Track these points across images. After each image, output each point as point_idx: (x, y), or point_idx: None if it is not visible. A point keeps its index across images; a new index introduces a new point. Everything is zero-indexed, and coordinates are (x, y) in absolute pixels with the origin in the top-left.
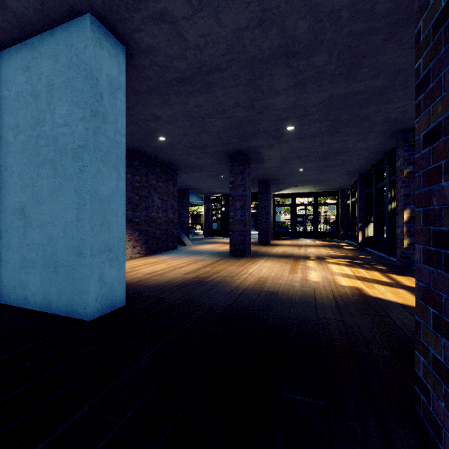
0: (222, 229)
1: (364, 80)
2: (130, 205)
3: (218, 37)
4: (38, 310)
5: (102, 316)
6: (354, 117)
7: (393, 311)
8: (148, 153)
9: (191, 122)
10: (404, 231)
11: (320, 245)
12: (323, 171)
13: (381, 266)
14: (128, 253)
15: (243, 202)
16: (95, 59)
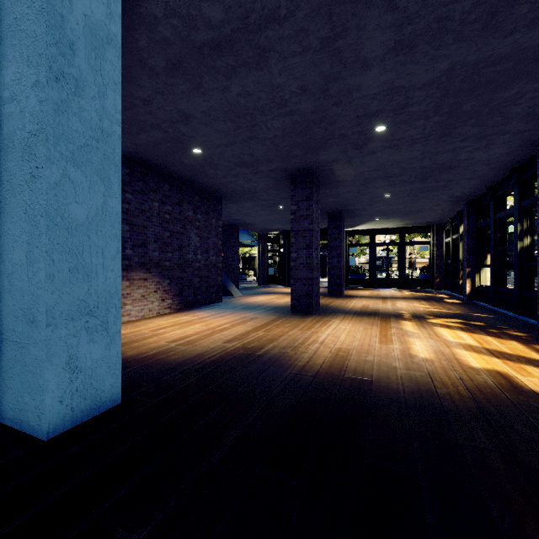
0: (281, 276)
1: (515, 32)
2: (157, 244)
3: None
4: None
5: (73, 428)
6: (481, 107)
7: None
8: (181, 174)
9: (236, 123)
10: None
11: (412, 298)
12: (417, 198)
13: (516, 331)
14: (154, 308)
15: (309, 239)
16: None
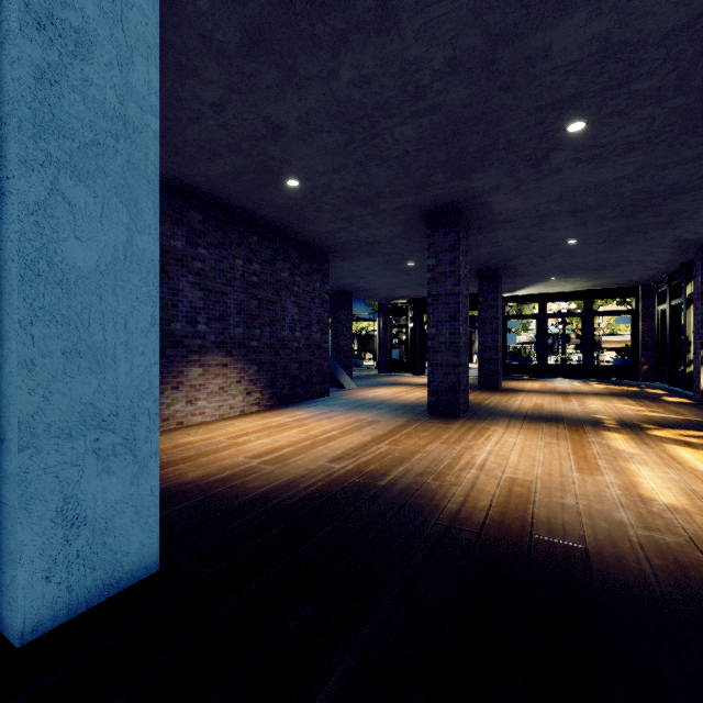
0: (409, 360)
1: None
2: (240, 317)
3: None
4: None
5: (69, 622)
6: None
7: None
8: (273, 220)
9: (348, 134)
10: None
11: (608, 394)
12: (619, 243)
13: None
14: (236, 405)
15: (454, 307)
16: None
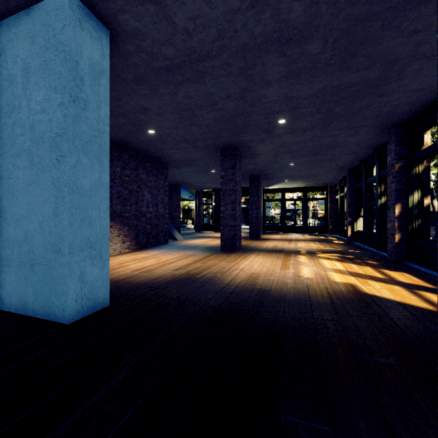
0: (213, 224)
1: (359, 70)
2: (119, 200)
3: (208, 20)
4: (13, 312)
5: (83, 318)
6: (346, 110)
7: (392, 310)
8: (138, 147)
9: (181, 114)
10: (395, 225)
11: (310, 240)
12: (313, 166)
13: (372, 261)
14: (117, 248)
15: (233, 196)
16: (75, 40)
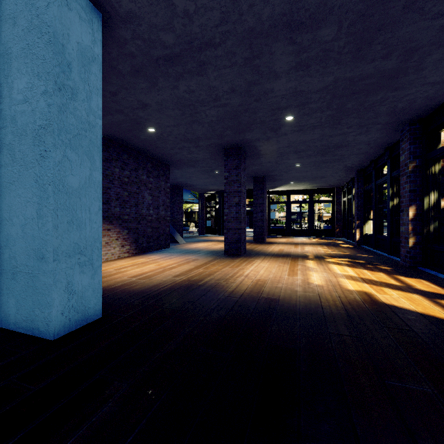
0: (216, 227)
1: (374, 60)
2: (118, 202)
3: (210, 1)
4: None
5: (70, 332)
6: (359, 106)
7: (416, 323)
8: (137, 146)
9: (182, 111)
10: (409, 229)
11: (317, 243)
12: (320, 167)
13: (385, 266)
14: (115, 253)
15: (238, 198)
16: (61, 21)
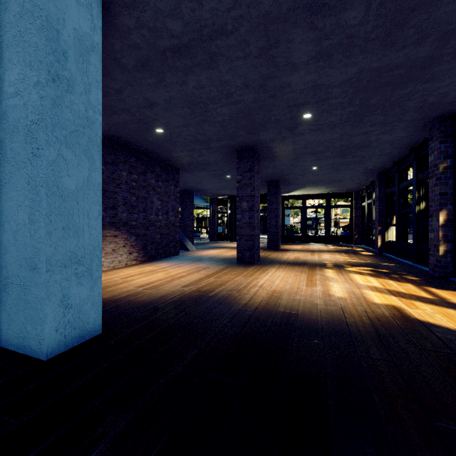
0: (228, 233)
1: (405, 47)
2: (125, 207)
3: None
4: None
5: (66, 351)
6: (384, 101)
7: None
8: (146, 148)
9: (192, 109)
10: (440, 235)
11: (335, 251)
12: (339, 170)
13: (412, 276)
14: (122, 260)
15: (251, 203)
16: (55, 3)
